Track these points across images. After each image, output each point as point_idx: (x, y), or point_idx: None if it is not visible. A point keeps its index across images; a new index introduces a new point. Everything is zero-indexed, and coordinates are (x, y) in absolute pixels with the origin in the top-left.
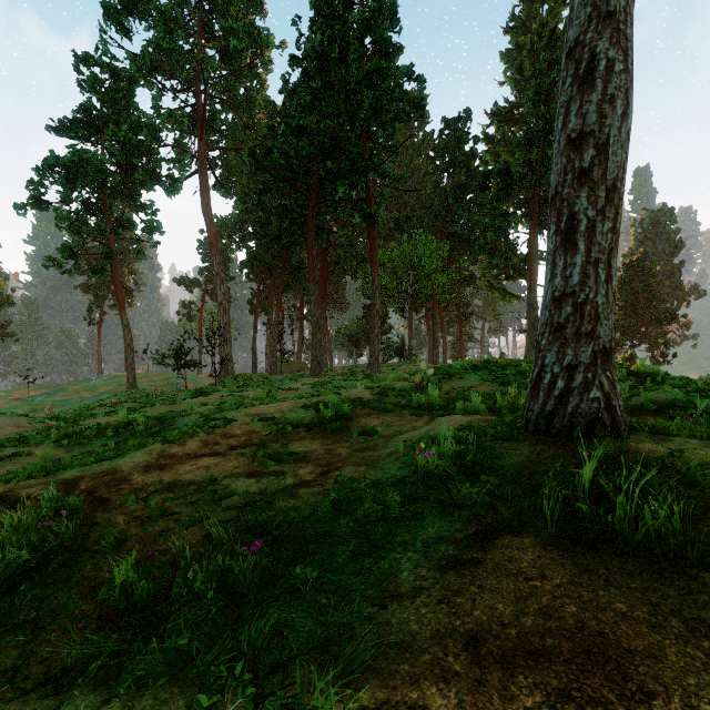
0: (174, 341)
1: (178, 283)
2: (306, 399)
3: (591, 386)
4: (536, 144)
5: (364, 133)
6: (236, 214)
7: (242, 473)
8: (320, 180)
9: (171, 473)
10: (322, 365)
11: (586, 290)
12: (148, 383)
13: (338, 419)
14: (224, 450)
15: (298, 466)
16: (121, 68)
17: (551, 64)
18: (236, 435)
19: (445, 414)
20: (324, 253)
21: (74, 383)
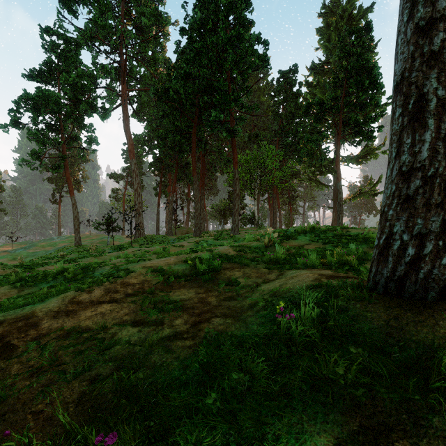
0: (106, 214)
1: (109, 177)
2: (187, 255)
3: (443, 253)
4: (340, 86)
5: (228, 78)
6: (146, 132)
7: (129, 320)
8: (200, 109)
9: (73, 319)
10: (201, 229)
11: (435, 163)
12: (89, 241)
13: (210, 271)
14: (120, 298)
15: (175, 315)
16: (71, 37)
17: (351, 33)
18: (132, 284)
19: (290, 268)
20: (203, 157)
21: (43, 241)
